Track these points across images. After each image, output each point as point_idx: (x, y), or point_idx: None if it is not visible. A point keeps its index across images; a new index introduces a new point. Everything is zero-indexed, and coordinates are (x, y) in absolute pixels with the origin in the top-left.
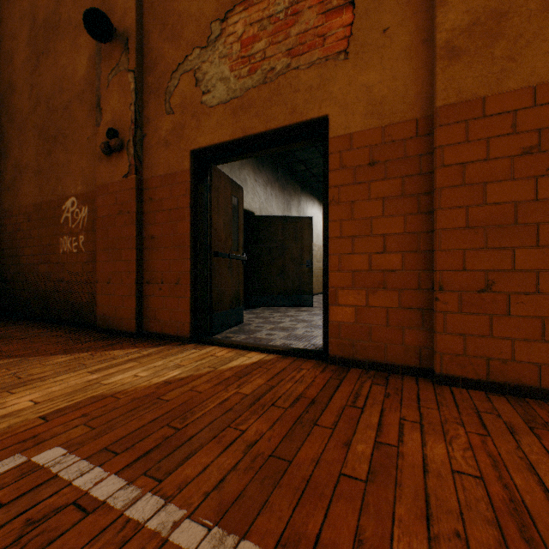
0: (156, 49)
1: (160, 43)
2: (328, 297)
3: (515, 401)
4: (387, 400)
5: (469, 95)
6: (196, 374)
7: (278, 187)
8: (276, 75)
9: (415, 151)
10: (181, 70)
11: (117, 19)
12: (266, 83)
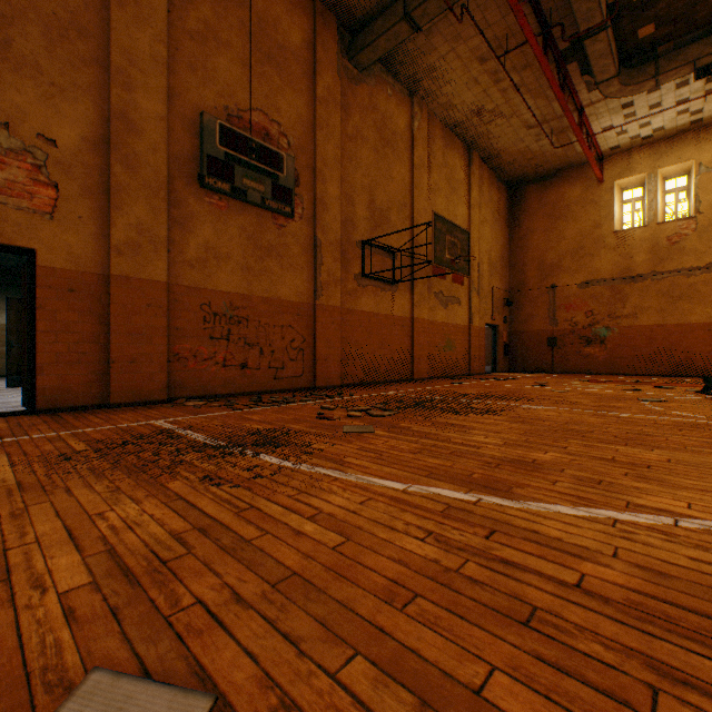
0: None
1: None
2: (38, 370)
3: (146, 406)
4: (94, 414)
5: (127, 274)
6: None
7: None
8: None
9: (100, 291)
10: None
11: None
12: None
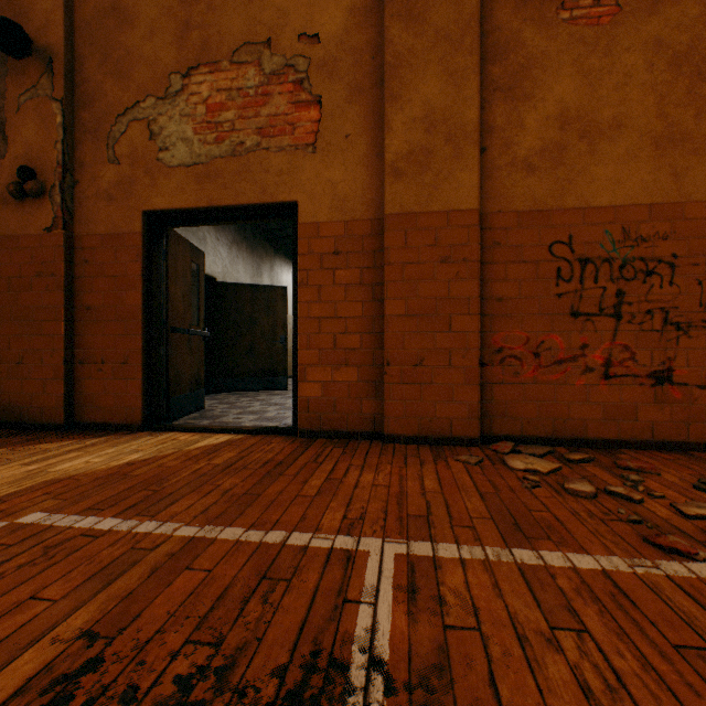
0: (94, 81)
1: (101, 76)
2: (298, 374)
3: (435, 448)
4: (343, 456)
5: (408, 209)
6: (161, 455)
7: (246, 248)
8: (246, 151)
9: (371, 247)
10: (130, 116)
11: (35, 28)
12: (235, 156)
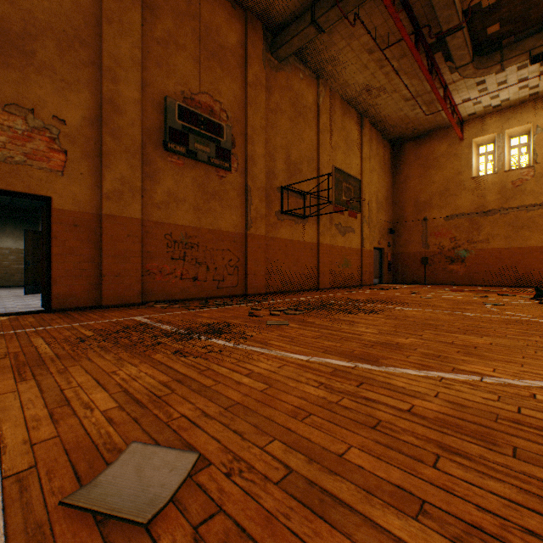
0: None
1: None
2: (53, 282)
3: (127, 307)
4: (92, 313)
5: (114, 214)
6: None
7: None
8: (17, 163)
9: (95, 225)
10: None
11: None
12: (8, 163)
